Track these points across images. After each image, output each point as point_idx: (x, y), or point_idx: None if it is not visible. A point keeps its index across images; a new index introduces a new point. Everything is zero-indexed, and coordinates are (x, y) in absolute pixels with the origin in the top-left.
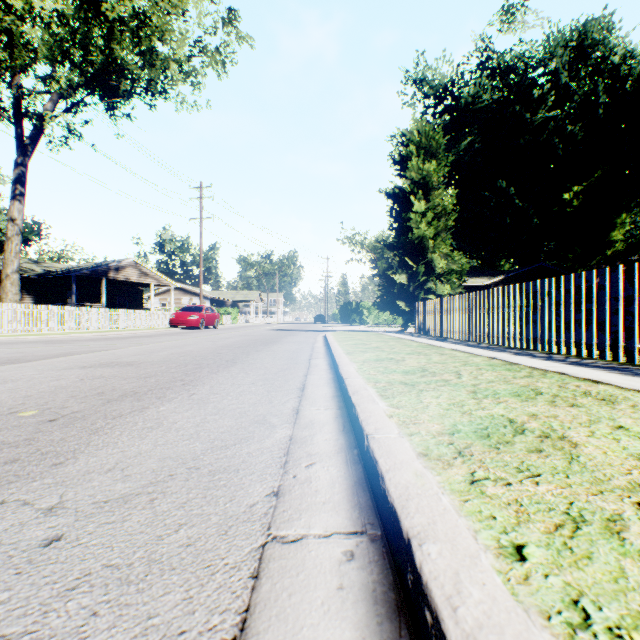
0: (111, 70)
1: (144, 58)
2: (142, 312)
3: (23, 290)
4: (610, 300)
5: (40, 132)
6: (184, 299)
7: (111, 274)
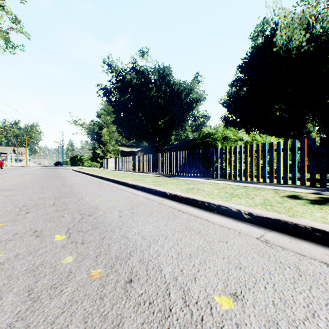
0: None
1: None
2: None
3: None
4: None
5: None
6: None
7: None
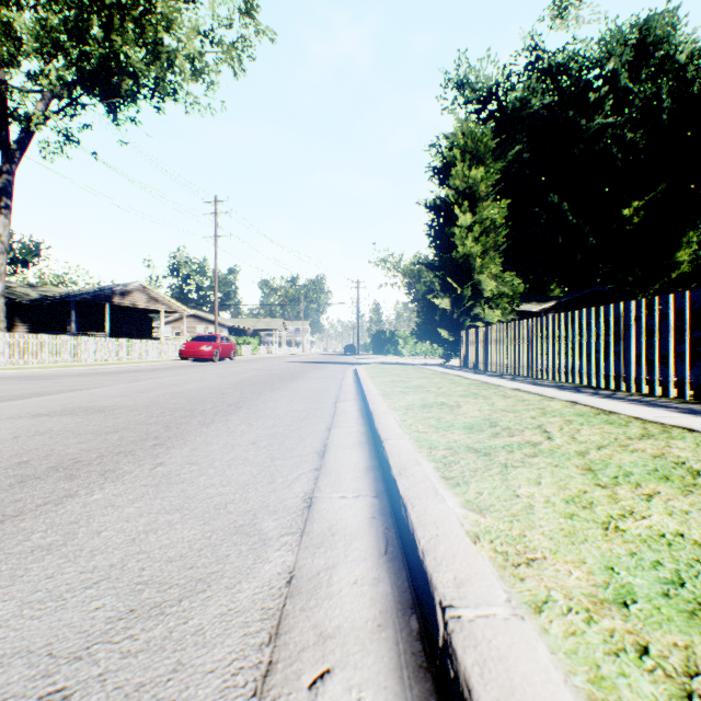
0: (112, 66)
1: (149, 52)
2: (149, 342)
3: (16, 317)
4: (690, 328)
5: (29, 136)
6: (199, 327)
7: (116, 299)
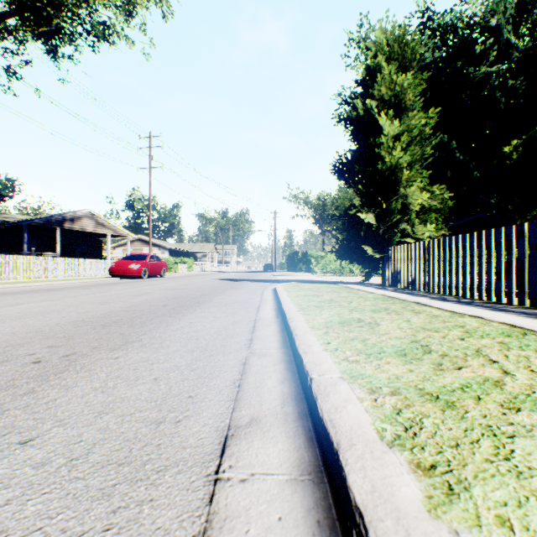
0: None
1: None
2: (87, 261)
3: None
4: None
5: None
6: (145, 249)
7: (66, 224)
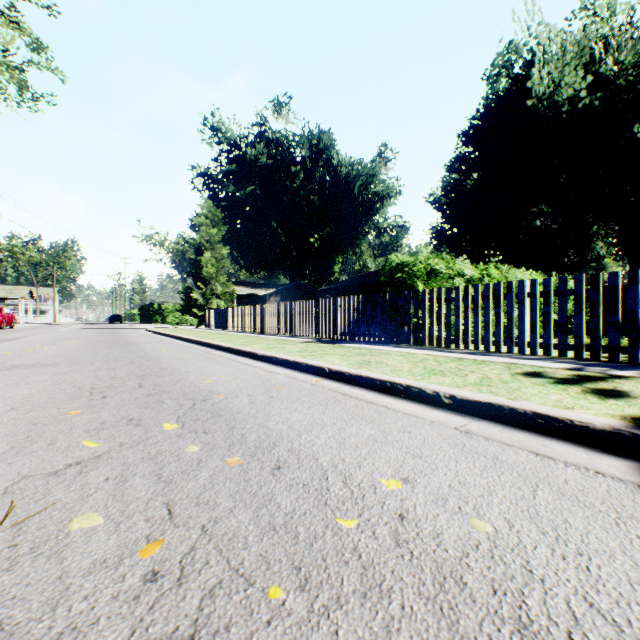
0: None
1: None
2: None
3: None
4: None
5: None
6: None
7: None
